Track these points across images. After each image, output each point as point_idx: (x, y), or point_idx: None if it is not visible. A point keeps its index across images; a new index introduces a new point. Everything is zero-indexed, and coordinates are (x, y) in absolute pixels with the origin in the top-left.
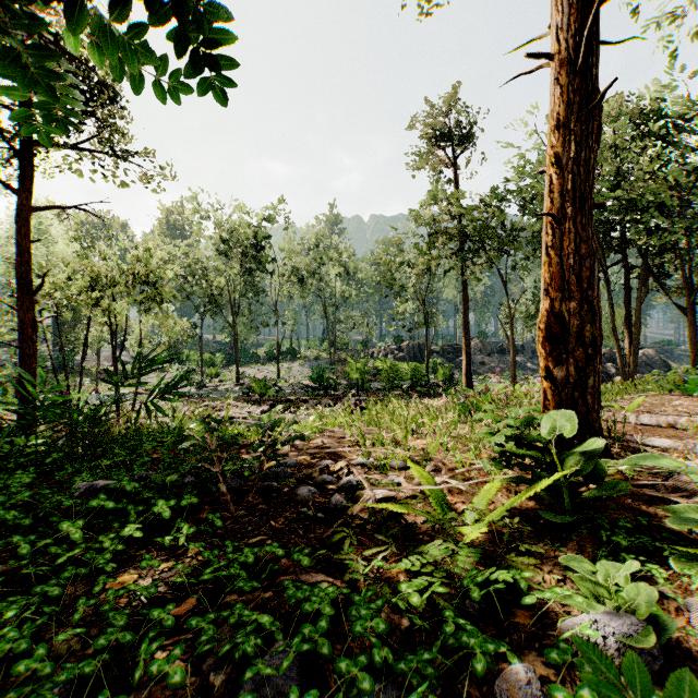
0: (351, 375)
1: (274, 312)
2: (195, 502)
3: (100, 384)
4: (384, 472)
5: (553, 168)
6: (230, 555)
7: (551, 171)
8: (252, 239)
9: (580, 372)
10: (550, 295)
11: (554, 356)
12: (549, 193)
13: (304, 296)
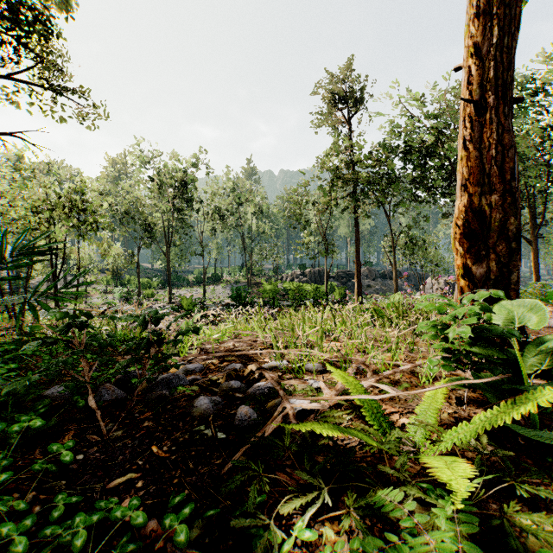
0: (264, 294)
1: (201, 243)
2: (37, 425)
3: (51, 303)
4: (299, 376)
5: (471, 59)
6: (48, 530)
7: (469, 63)
8: (182, 181)
9: (503, 267)
10: (468, 190)
11: (472, 253)
12: (467, 85)
13: (226, 230)
